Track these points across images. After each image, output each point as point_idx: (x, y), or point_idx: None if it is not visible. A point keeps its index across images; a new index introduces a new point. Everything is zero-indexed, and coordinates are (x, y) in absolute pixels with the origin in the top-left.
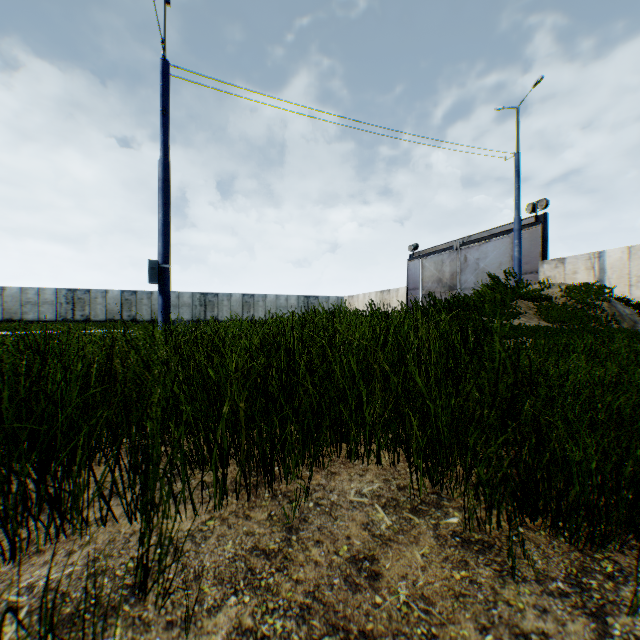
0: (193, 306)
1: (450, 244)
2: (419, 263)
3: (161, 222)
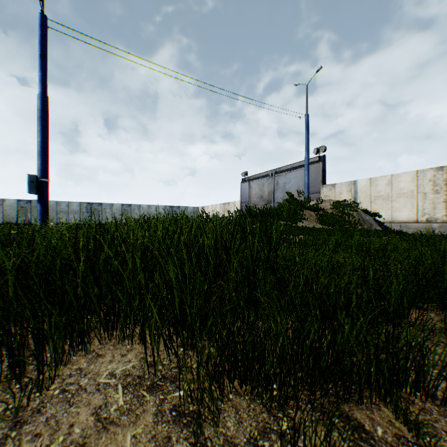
0: (81, 213)
1: (268, 172)
2: (248, 185)
3: (40, 144)
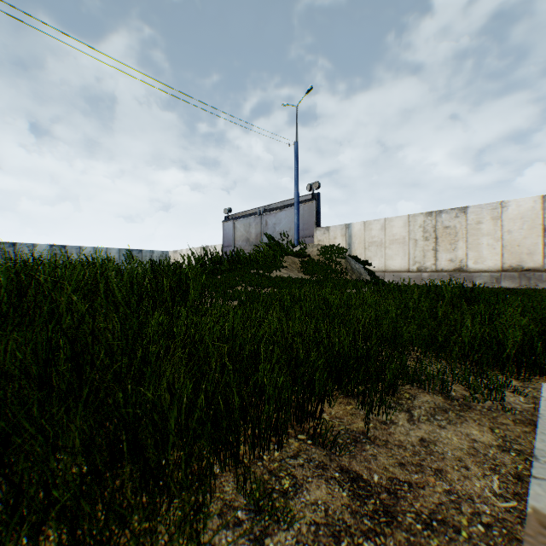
0: None
1: (256, 210)
2: (232, 224)
3: None
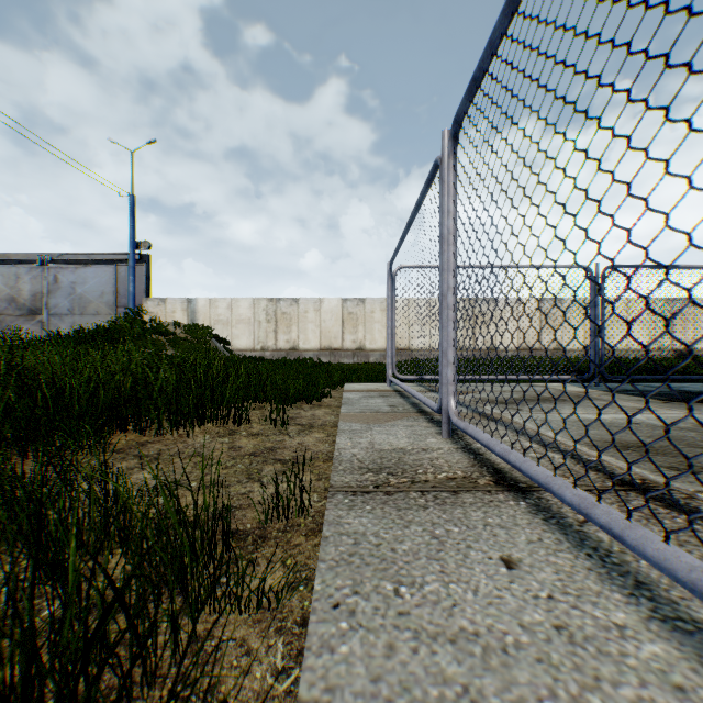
0: None
1: (32, 256)
2: None
3: None
